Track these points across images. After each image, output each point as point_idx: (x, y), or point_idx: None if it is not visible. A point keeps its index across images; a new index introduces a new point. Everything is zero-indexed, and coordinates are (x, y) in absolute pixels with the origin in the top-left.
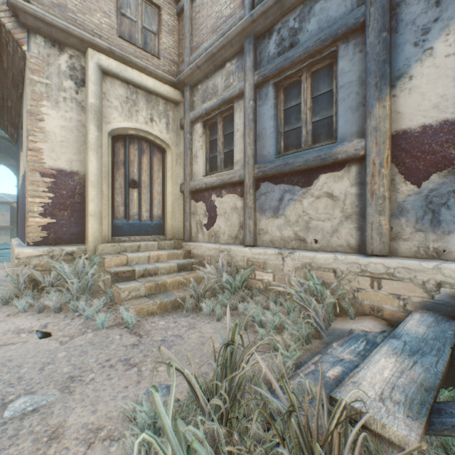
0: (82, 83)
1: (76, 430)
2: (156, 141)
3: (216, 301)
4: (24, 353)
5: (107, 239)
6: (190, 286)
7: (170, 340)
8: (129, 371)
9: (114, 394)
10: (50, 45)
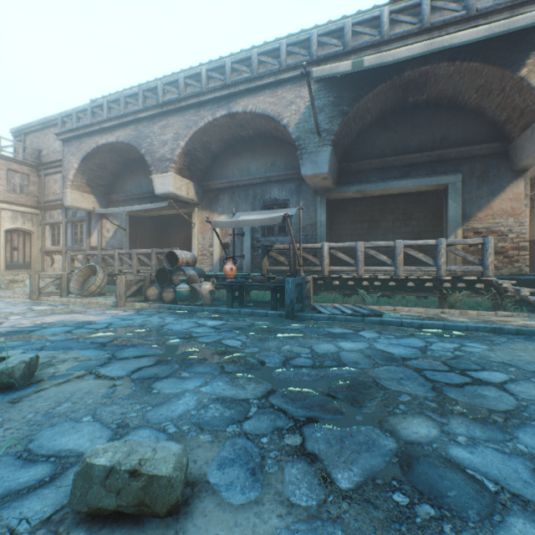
0: None
1: None
2: (27, 231)
3: None
4: None
5: (4, 270)
6: None
7: None
8: None
9: None
10: None
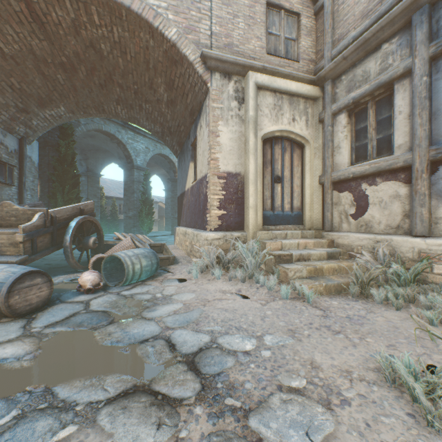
0: (242, 101)
1: (328, 367)
2: (295, 139)
3: (384, 290)
4: (241, 307)
5: (260, 227)
6: (344, 274)
7: (355, 318)
8: (336, 335)
9: (338, 349)
10: (222, 78)
